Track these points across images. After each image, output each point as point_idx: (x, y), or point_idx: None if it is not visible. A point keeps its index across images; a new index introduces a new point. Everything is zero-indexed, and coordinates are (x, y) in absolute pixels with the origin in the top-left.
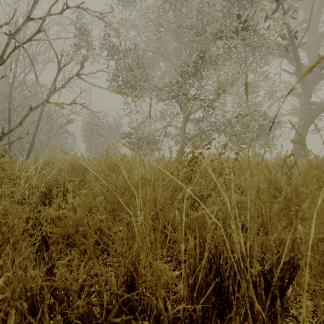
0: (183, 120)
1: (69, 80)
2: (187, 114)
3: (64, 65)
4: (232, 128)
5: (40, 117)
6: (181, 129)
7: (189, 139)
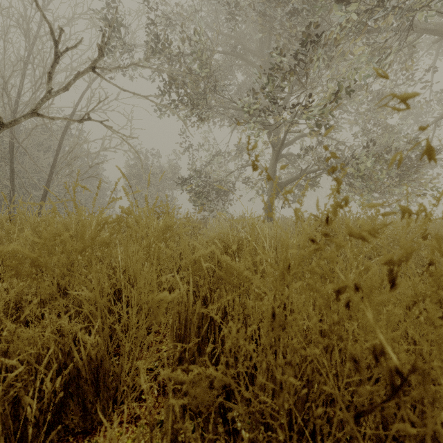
0: (272, 156)
1: (77, 78)
2: (280, 144)
3: (66, 49)
4: (356, 165)
5: (57, 155)
6: (270, 171)
7: (282, 186)
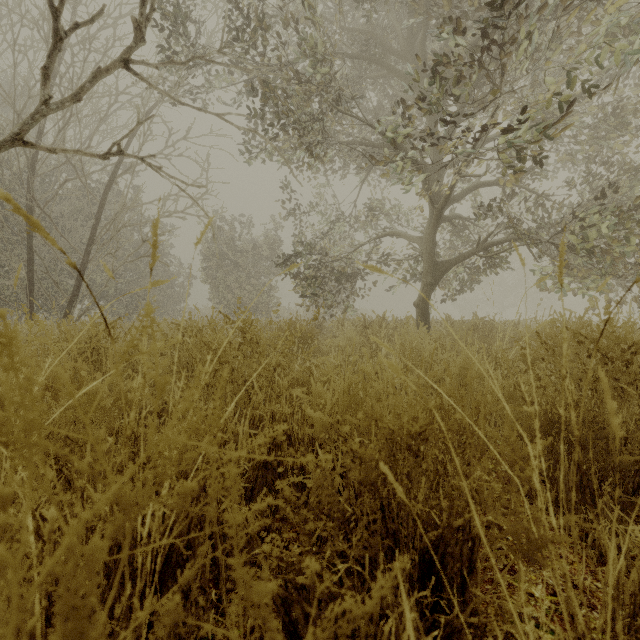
0: (430, 219)
1: (97, 78)
2: (444, 198)
3: (74, 24)
4: (581, 230)
5: (97, 225)
6: (425, 243)
7: (446, 268)
